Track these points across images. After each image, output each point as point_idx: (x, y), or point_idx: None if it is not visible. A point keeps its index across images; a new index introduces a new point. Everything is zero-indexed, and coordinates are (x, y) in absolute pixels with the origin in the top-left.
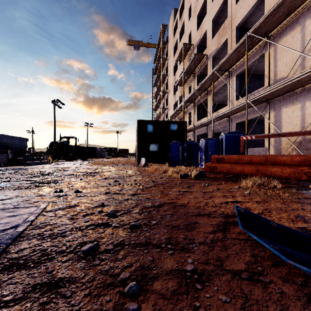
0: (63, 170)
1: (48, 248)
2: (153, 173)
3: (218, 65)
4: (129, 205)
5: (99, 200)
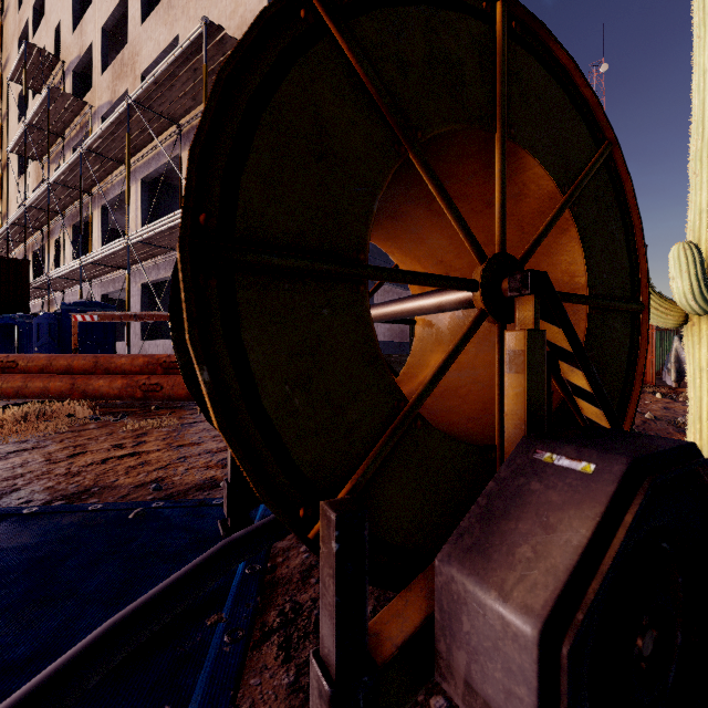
0: None
1: None
2: None
3: (90, 141)
4: None
5: None
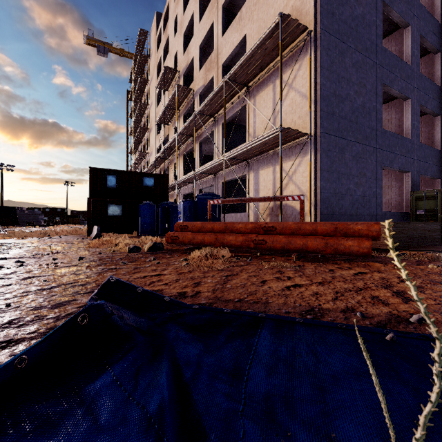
0: None
1: None
2: (98, 247)
3: (200, 108)
4: (1, 292)
5: None
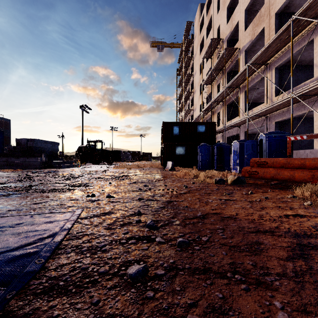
0: (92, 173)
1: (89, 266)
2: (183, 177)
3: (255, 57)
4: (167, 215)
5: (134, 207)
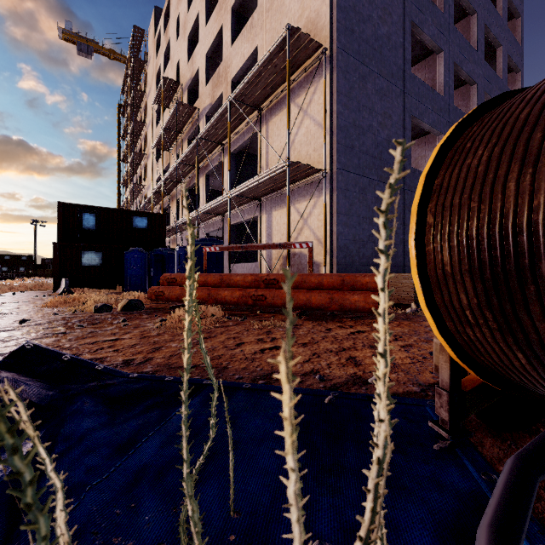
0: None
1: None
2: (58, 306)
3: (203, 132)
4: None
5: None
